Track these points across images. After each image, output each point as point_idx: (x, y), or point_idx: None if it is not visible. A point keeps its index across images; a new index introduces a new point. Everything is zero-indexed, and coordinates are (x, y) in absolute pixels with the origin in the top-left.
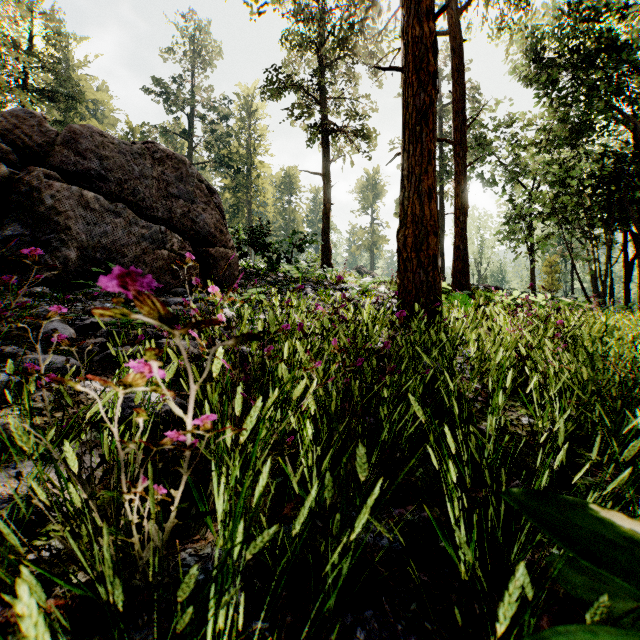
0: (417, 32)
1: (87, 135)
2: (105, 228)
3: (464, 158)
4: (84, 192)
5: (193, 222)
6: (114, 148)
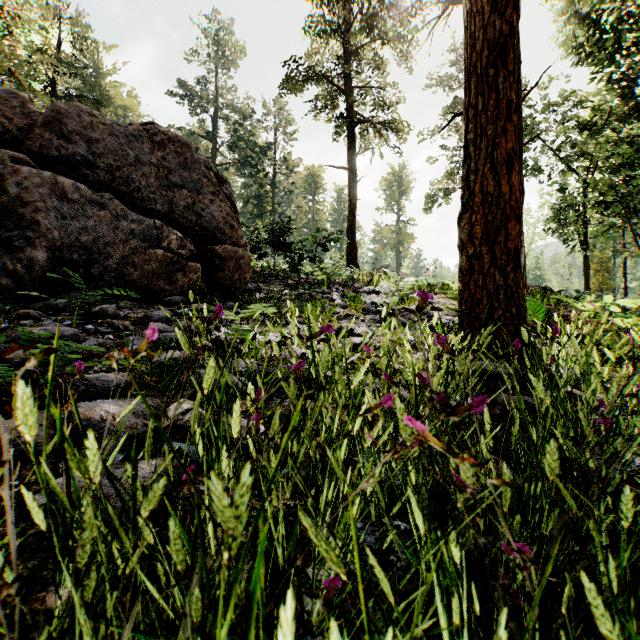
0: None
1: (73, 115)
2: (85, 223)
3: (519, 136)
4: (60, 179)
5: (198, 216)
6: (105, 129)
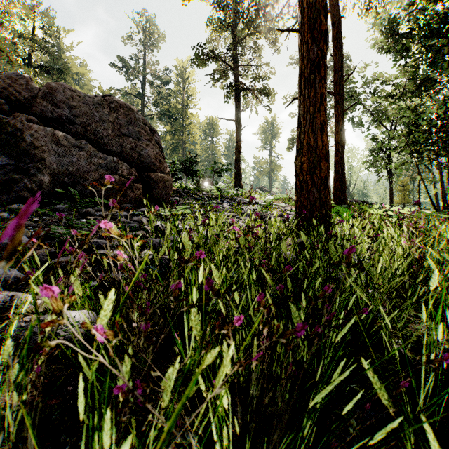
0: None
1: (60, 90)
2: (71, 159)
3: (342, 104)
4: (56, 132)
5: (139, 154)
6: (80, 100)
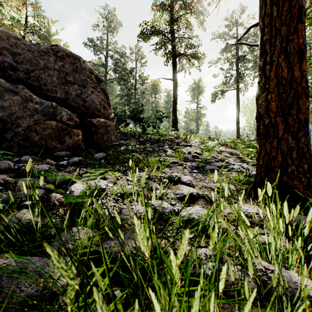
0: None
1: (5, 38)
2: (3, 103)
3: None
4: None
5: (84, 101)
6: (25, 47)
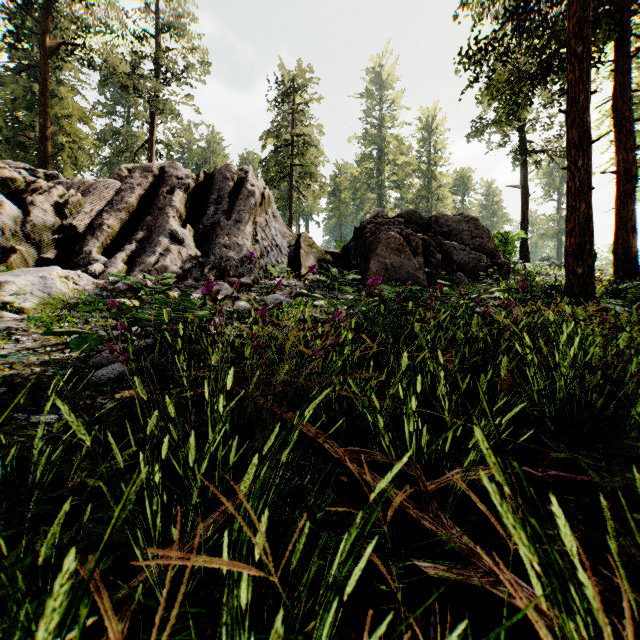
0: (623, 157)
1: (441, 217)
2: (461, 256)
3: None
4: (453, 243)
5: (483, 248)
6: (451, 221)
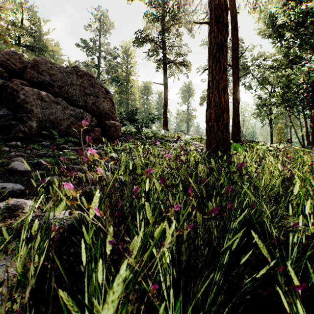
0: (217, 2)
1: (43, 63)
2: (51, 110)
3: (238, 73)
4: (41, 92)
5: (98, 107)
6: (57, 70)
